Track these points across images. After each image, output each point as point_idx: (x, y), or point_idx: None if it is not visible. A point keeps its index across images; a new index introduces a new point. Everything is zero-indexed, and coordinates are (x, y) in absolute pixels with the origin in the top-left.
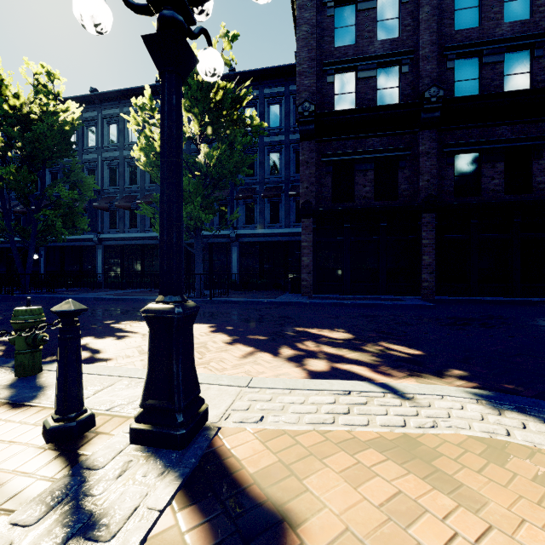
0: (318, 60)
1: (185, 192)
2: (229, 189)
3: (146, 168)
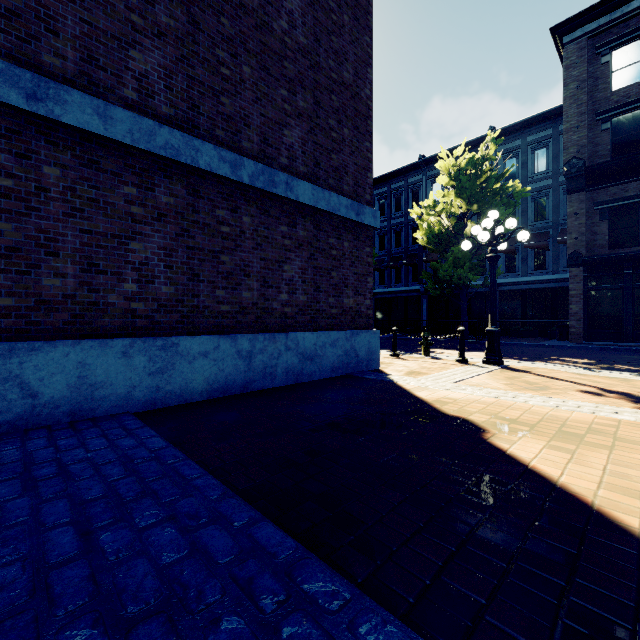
0: (589, 111)
1: (454, 258)
2: None
3: (424, 244)
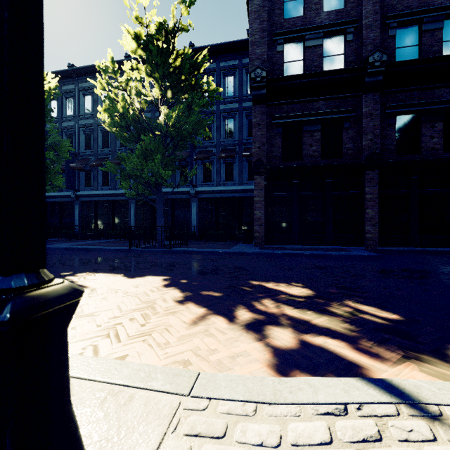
0: (268, 31)
1: (146, 150)
2: (189, 151)
3: (111, 128)
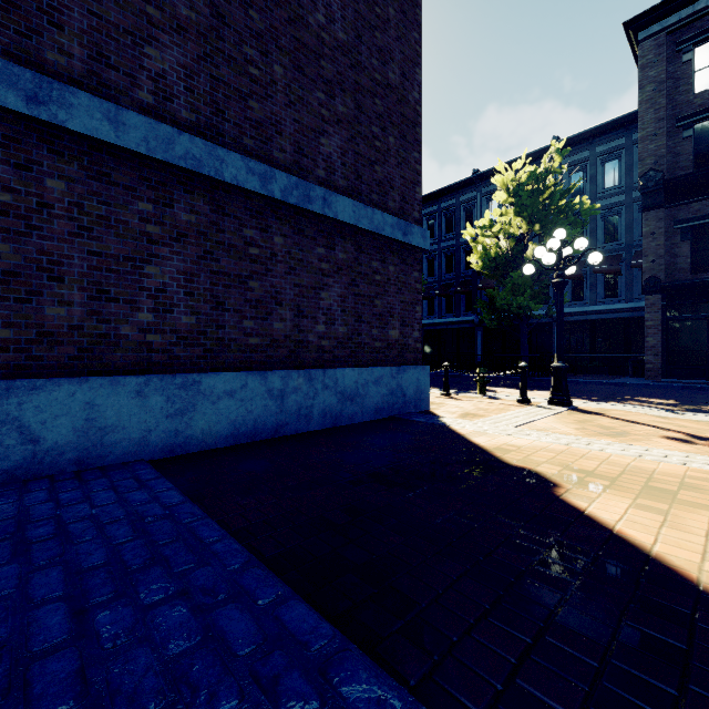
0: (668, 117)
1: (514, 285)
2: None
3: (479, 269)
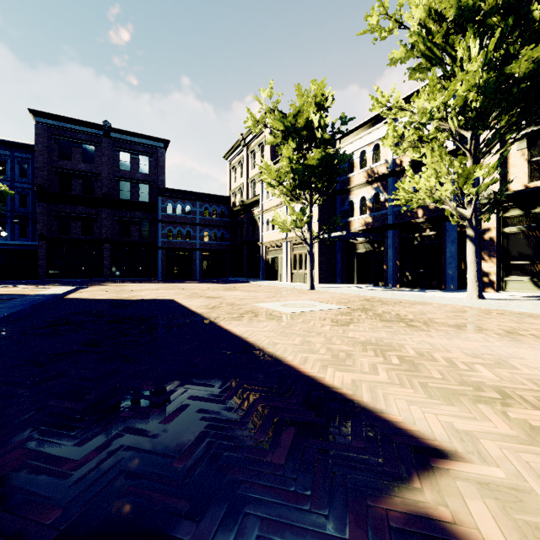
0: (49, 163)
1: None
2: None
3: None
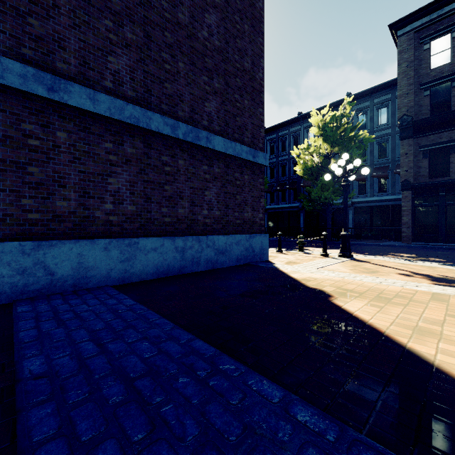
0: (415, 83)
1: (322, 185)
2: None
3: (301, 175)
